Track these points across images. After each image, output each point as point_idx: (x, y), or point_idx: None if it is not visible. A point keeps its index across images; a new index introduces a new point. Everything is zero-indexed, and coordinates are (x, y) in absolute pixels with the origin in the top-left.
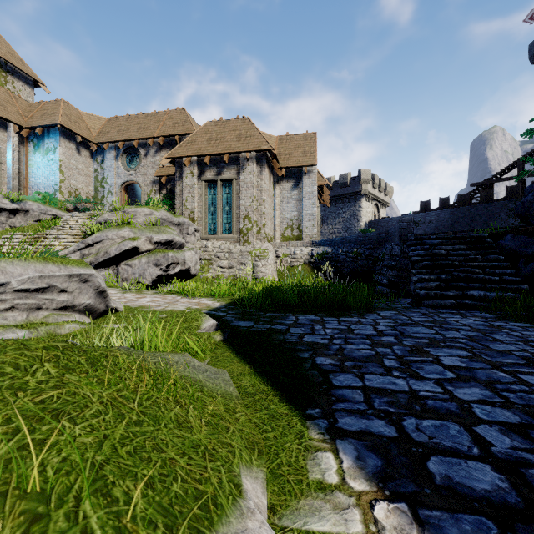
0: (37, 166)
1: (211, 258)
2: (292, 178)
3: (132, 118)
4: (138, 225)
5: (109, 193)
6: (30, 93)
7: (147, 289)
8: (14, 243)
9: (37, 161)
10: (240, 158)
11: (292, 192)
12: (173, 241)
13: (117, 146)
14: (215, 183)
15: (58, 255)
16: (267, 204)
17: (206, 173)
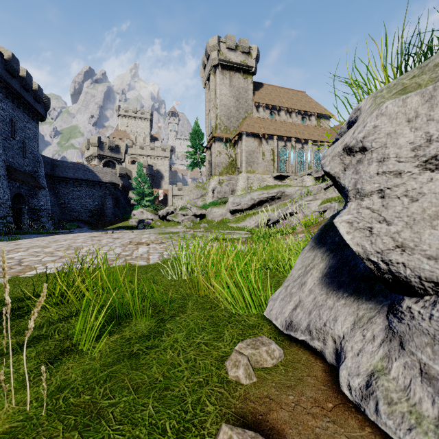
0: None
1: None
2: None
3: None
4: None
5: None
6: (328, 123)
7: None
8: None
9: None
10: None
11: None
12: None
13: None
14: None
15: None
16: None
17: None
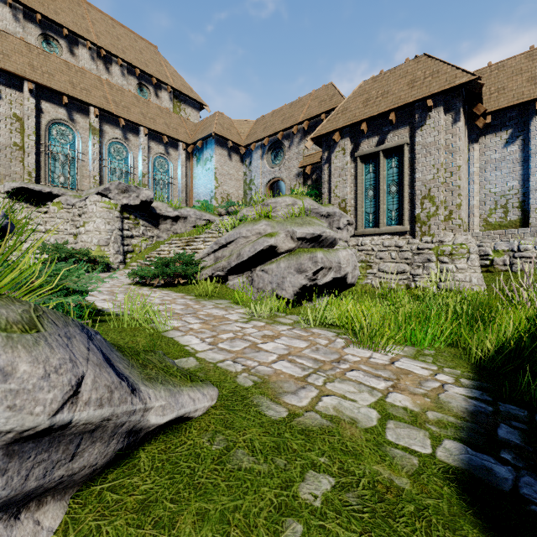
0: (198, 177)
1: (370, 259)
2: (505, 127)
3: (276, 112)
4: (279, 219)
5: (256, 194)
6: (197, 116)
7: (287, 306)
8: (171, 248)
9: (199, 173)
10: (415, 110)
11: (505, 150)
12: (323, 236)
13: (262, 144)
14: (375, 156)
15: (192, 259)
16: (462, 172)
17: (362, 145)
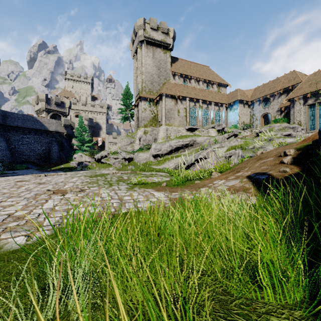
0: (230, 116)
1: None
2: None
3: (265, 84)
4: (275, 130)
5: (256, 120)
6: (225, 90)
7: None
8: None
9: (231, 114)
10: None
11: None
12: (291, 134)
13: (259, 100)
14: (314, 105)
15: None
16: None
17: (308, 101)
